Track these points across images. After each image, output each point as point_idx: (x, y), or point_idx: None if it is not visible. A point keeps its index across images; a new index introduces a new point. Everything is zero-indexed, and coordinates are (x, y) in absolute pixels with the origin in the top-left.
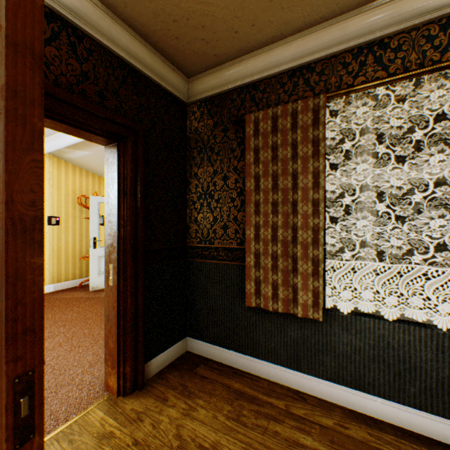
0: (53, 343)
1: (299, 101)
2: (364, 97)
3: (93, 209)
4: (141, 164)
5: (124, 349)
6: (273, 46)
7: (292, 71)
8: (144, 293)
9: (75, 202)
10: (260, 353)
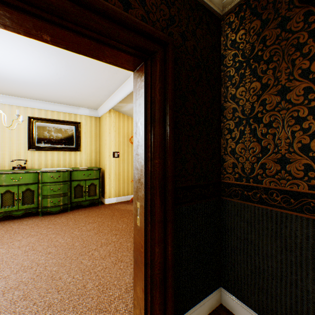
0: (105, 251)
1: None
2: None
3: None
4: (170, 83)
5: (150, 306)
6: None
7: None
8: (173, 241)
9: (128, 142)
10: None
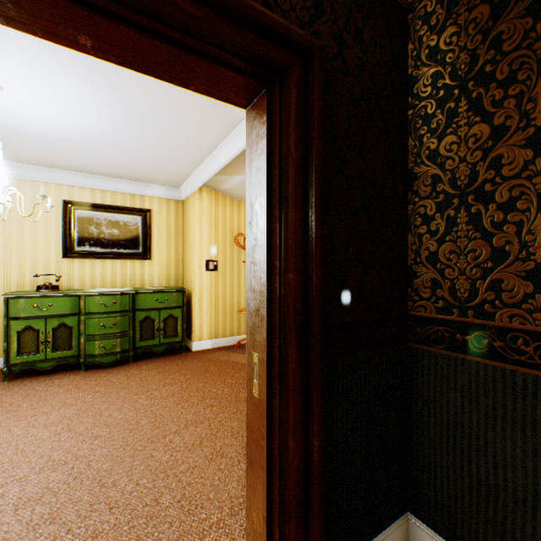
0: (193, 436)
1: None
2: None
3: None
4: (316, 127)
5: None
6: None
7: None
8: (322, 427)
9: (233, 243)
10: None
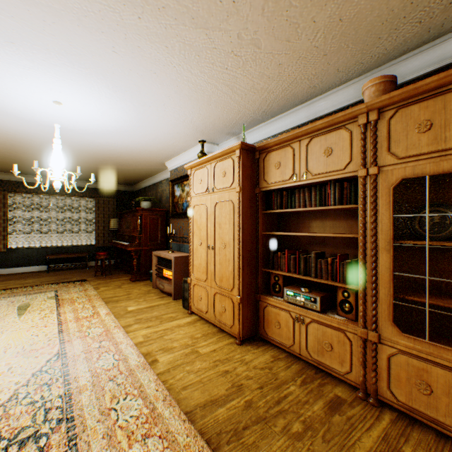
0: None
1: None
2: (21, 194)
3: None
4: None
5: None
6: None
7: None
8: None
9: None
10: None
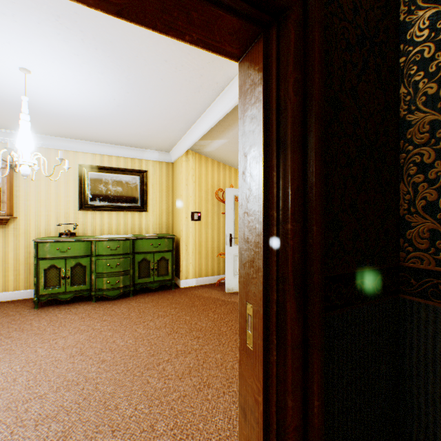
0: (183, 366)
1: None
2: None
3: (228, 203)
4: (316, 69)
5: None
6: None
7: None
8: (322, 386)
9: (213, 197)
10: None
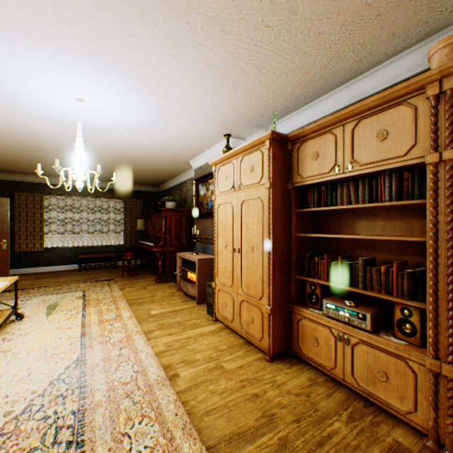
0: None
1: (37, 193)
2: (56, 196)
3: None
4: None
5: None
6: (27, 175)
7: (34, 183)
8: None
9: None
10: (21, 266)
